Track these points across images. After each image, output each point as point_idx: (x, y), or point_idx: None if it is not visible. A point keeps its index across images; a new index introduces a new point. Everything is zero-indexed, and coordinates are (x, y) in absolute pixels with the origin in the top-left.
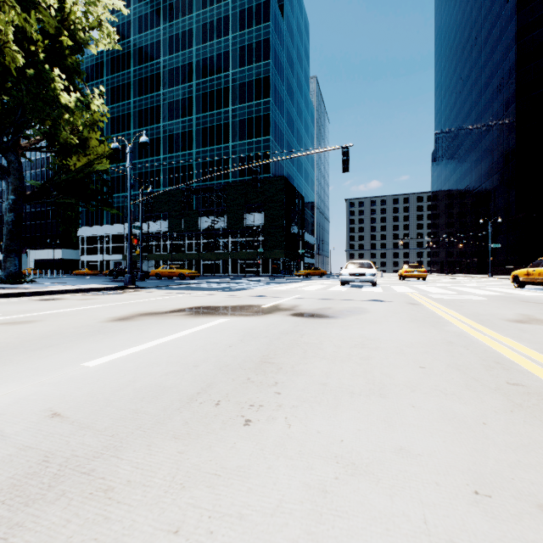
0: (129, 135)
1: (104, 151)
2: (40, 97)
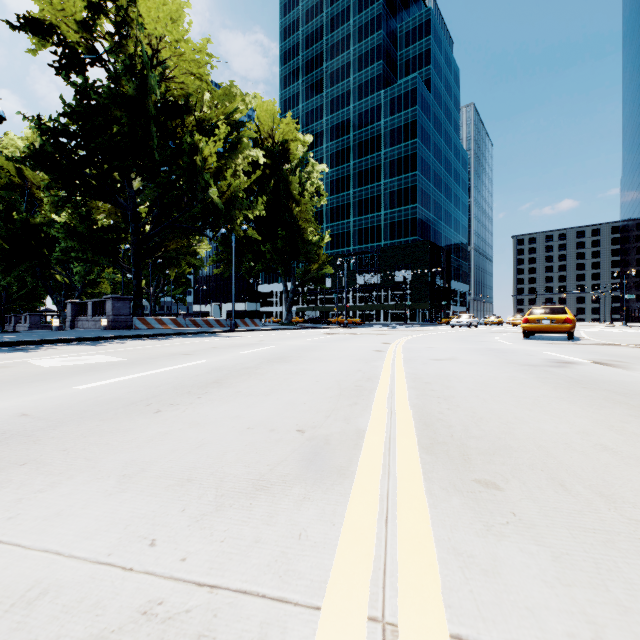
0: None
1: (324, 258)
2: (304, 242)
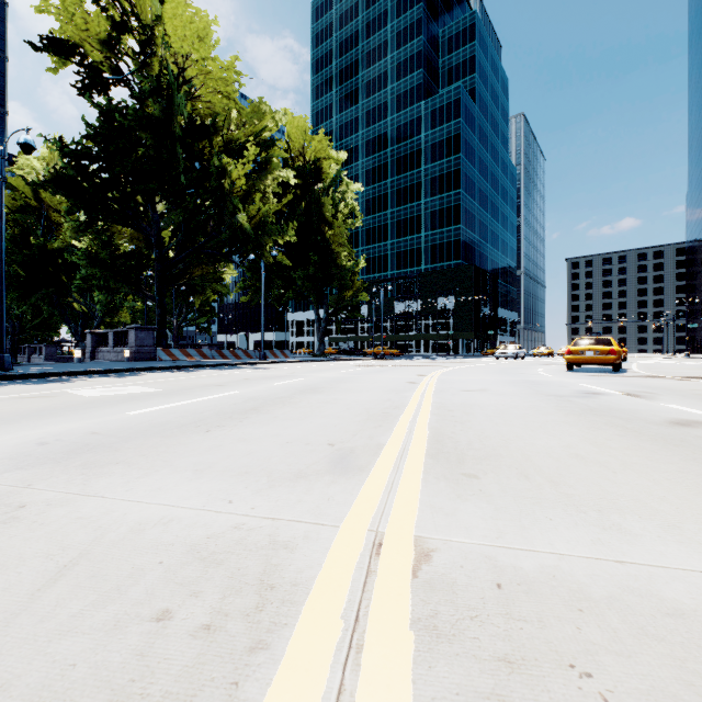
0: None
1: (359, 284)
2: (338, 267)
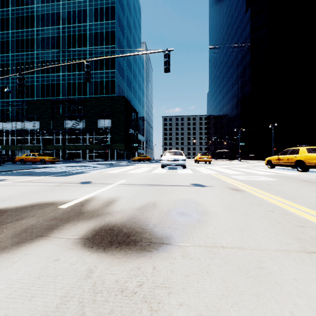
0: (8, 57)
1: None
2: None
